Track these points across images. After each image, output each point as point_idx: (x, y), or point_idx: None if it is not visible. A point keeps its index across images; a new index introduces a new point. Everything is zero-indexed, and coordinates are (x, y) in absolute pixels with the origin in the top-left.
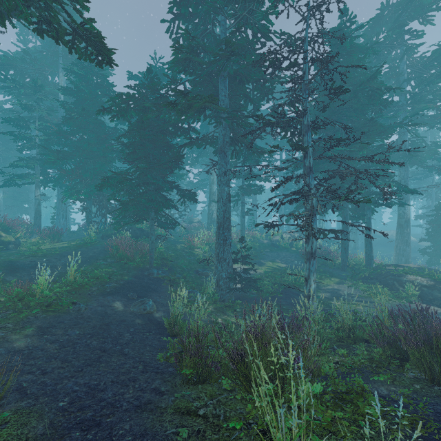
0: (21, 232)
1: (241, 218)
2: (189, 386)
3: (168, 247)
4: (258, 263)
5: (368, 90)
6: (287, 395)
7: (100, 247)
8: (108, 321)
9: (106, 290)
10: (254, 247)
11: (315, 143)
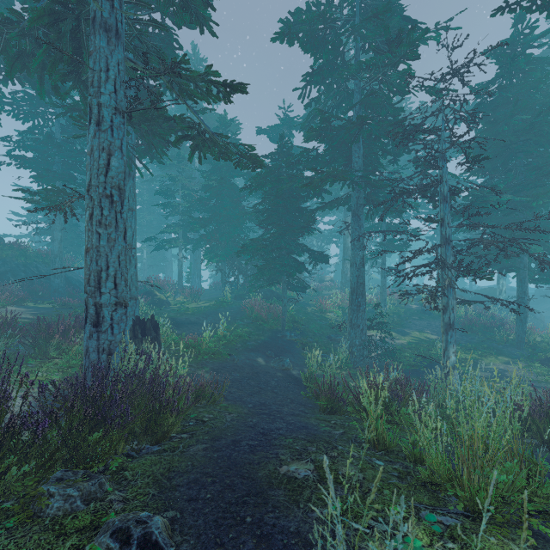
0: (170, 292)
1: (381, 278)
2: (325, 413)
3: (298, 309)
4: (401, 332)
5: None
6: (390, 417)
7: (236, 307)
8: (256, 371)
9: (248, 347)
10: (398, 313)
11: (475, 191)
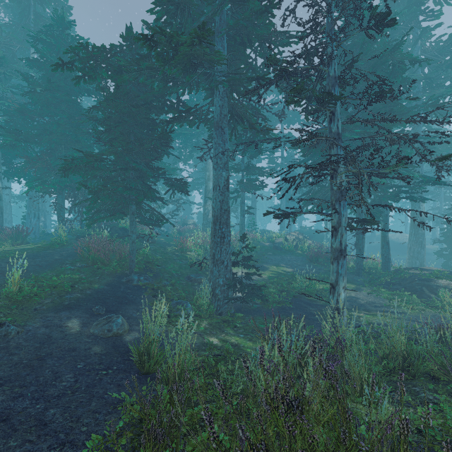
0: None
1: (240, 217)
2: None
3: (156, 249)
4: (261, 267)
5: (389, 65)
6: None
7: (72, 248)
8: (46, 352)
9: (63, 303)
10: (255, 250)
11: None
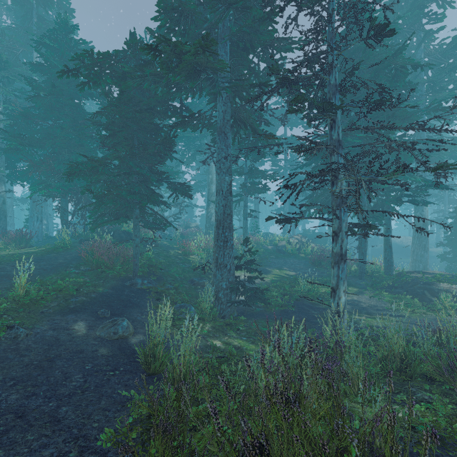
0: None
1: (243, 220)
2: None
3: (159, 252)
4: (264, 271)
5: (392, 69)
6: None
7: (75, 252)
8: (55, 354)
9: (69, 306)
10: (258, 253)
11: None
